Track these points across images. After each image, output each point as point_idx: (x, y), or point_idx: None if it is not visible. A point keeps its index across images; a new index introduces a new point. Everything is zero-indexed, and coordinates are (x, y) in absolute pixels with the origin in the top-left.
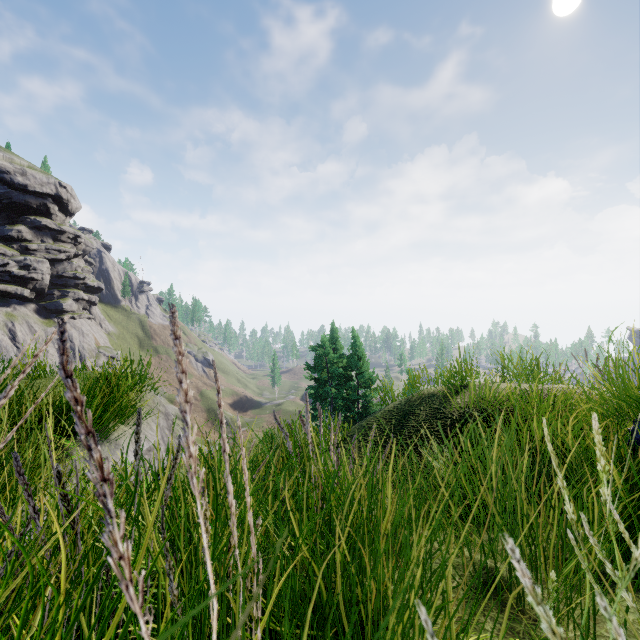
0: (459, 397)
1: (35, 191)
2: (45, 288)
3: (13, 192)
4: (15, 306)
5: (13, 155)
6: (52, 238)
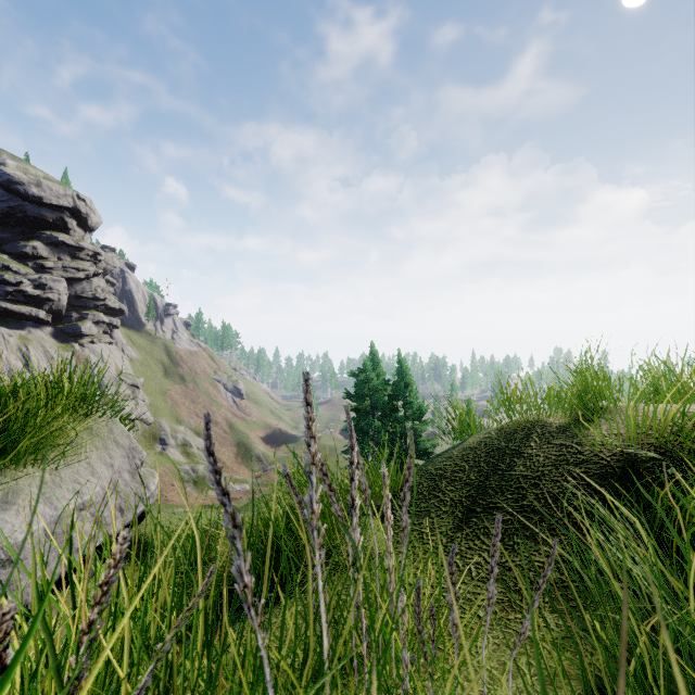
0: (600, 426)
1: (51, 204)
2: (62, 310)
3: (27, 205)
4: (30, 329)
5: (28, 165)
6: (70, 255)
